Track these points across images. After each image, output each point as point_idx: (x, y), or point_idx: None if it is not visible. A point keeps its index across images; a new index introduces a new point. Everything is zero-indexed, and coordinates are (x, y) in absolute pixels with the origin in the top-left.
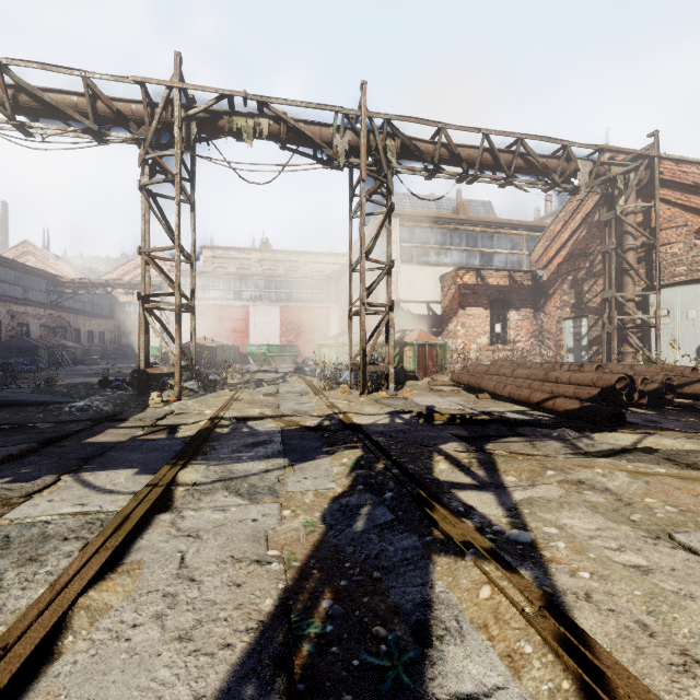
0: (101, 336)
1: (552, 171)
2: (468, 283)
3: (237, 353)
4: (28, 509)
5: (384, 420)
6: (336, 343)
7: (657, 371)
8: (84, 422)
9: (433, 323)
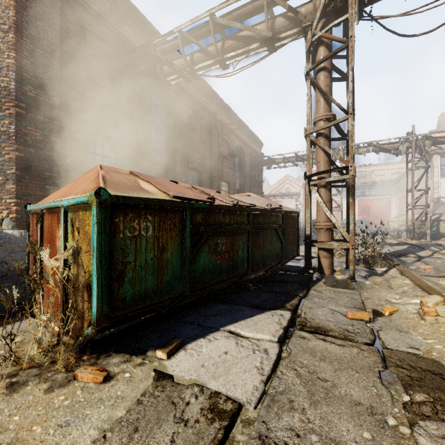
0: None
1: None
2: None
3: None
4: None
5: (419, 243)
6: (398, 220)
7: None
8: None
9: None
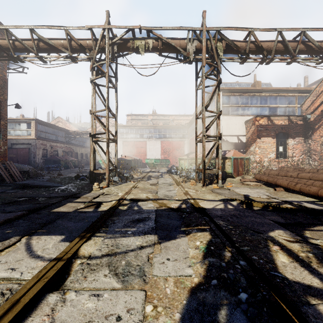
0: (86, 155)
1: None
2: (262, 124)
3: (141, 163)
4: None
5: (220, 206)
6: (188, 158)
7: None
8: (60, 198)
9: (241, 146)
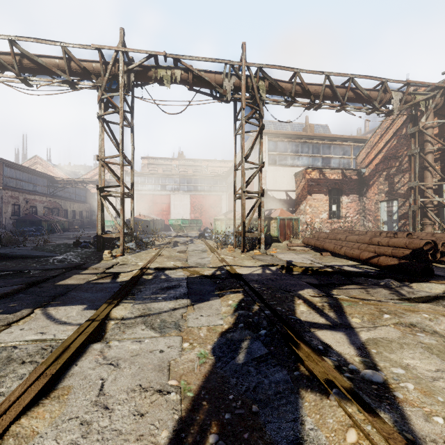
0: (80, 214)
1: (374, 99)
2: (314, 178)
3: (163, 224)
4: (5, 335)
5: (258, 271)
6: (225, 218)
7: None
8: (60, 270)
9: (290, 204)
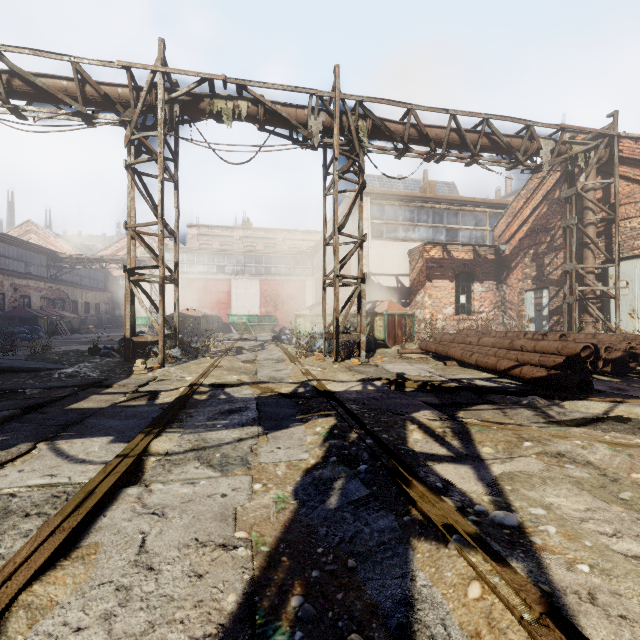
0: (96, 307)
1: (516, 149)
2: (435, 257)
3: (220, 323)
4: None
5: (357, 387)
6: (311, 314)
7: (620, 340)
8: (71, 388)
9: (402, 294)
